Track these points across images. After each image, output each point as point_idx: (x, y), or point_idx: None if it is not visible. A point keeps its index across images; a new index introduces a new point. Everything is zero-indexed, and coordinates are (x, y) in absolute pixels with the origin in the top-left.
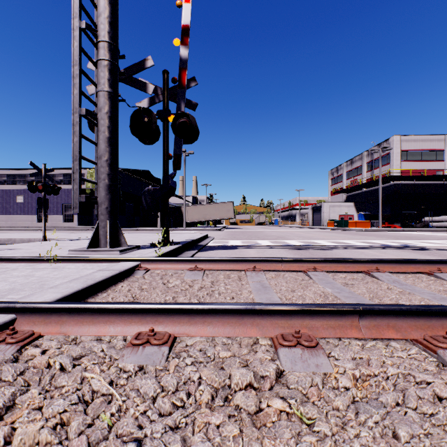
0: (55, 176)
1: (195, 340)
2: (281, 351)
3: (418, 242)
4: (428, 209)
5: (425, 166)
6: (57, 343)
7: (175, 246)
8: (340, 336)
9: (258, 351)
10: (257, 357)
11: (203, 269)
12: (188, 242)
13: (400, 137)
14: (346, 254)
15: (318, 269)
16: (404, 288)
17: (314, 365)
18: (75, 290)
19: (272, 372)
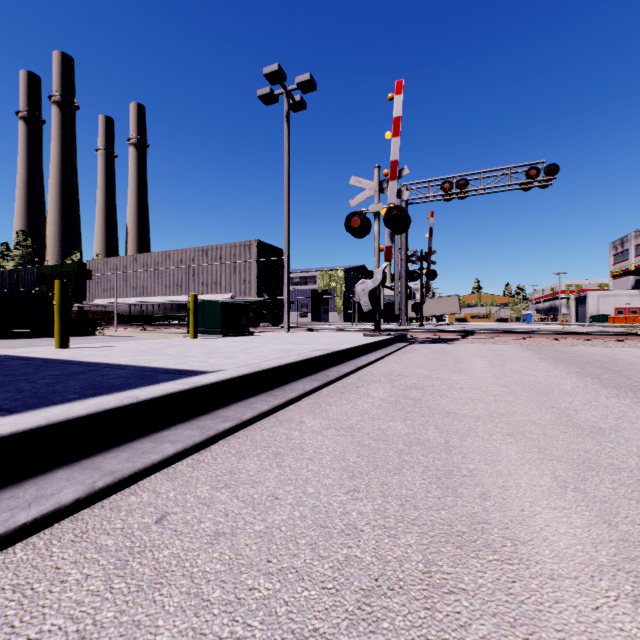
0: (293, 279)
1: None
2: None
3: None
4: None
5: None
6: None
7: None
8: None
9: None
10: None
11: None
12: None
13: None
14: None
15: None
16: None
17: None
18: None
19: None
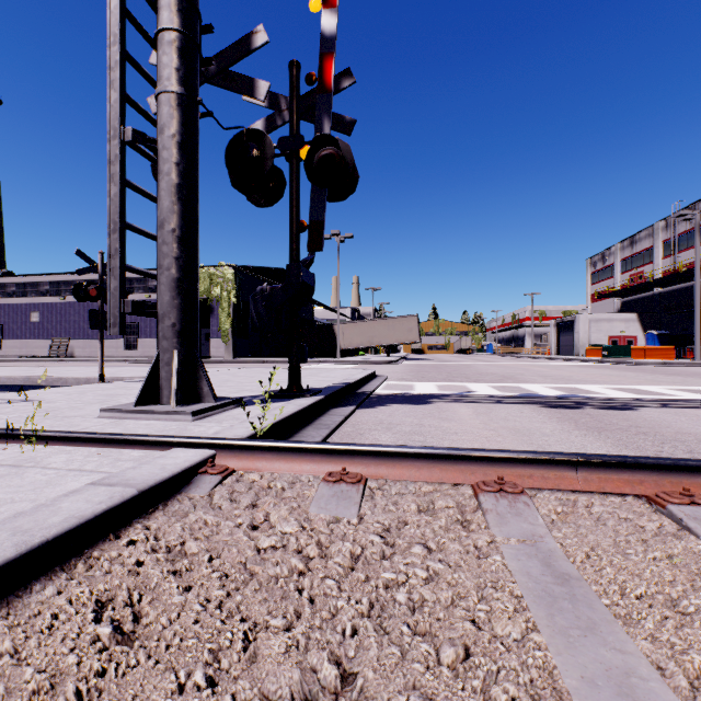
0: (148, 280)
1: None
2: None
3: None
4: None
5: None
6: None
7: (310, 401)
8: None
9: None
10: None
11: (362, 476)
12: (339, 388)
13: None
14: (684, 424)
15: None
16: None
17: None
18: None
19: None
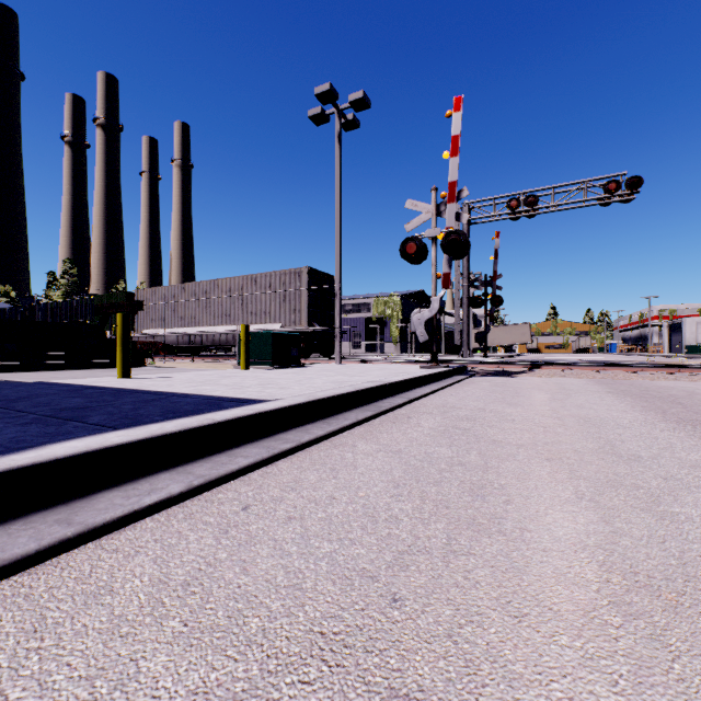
0: (345, 306)
1: None
2: None
3: None
4: None
5: None
6: None
7: None
8: None
9: None
10: None
11: None
12: None
13: None
14: None
15: None
16: None
17: None
18: None
19: None
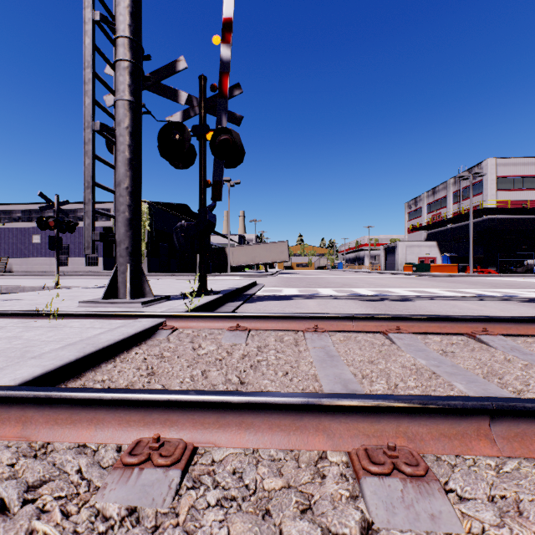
0: (77, 211)
1: (226, 452)
2: (367, 484)
3: (523, 291)
4: (531, 249)
5: (528, 196)
6: (11, 455)
7: (214, 297)
8: (461, 452)
9: (327, 479)
10: (326, 493)
11: (247, 328)
12: (232, 290)
13: (496, 160)
14: (434, 307)
15: (403, 331)
16: (530, 360)
17: (427, 516)
18: (65, 362)
19: (355, 530)
